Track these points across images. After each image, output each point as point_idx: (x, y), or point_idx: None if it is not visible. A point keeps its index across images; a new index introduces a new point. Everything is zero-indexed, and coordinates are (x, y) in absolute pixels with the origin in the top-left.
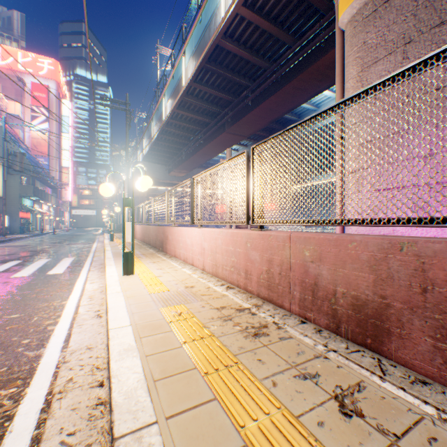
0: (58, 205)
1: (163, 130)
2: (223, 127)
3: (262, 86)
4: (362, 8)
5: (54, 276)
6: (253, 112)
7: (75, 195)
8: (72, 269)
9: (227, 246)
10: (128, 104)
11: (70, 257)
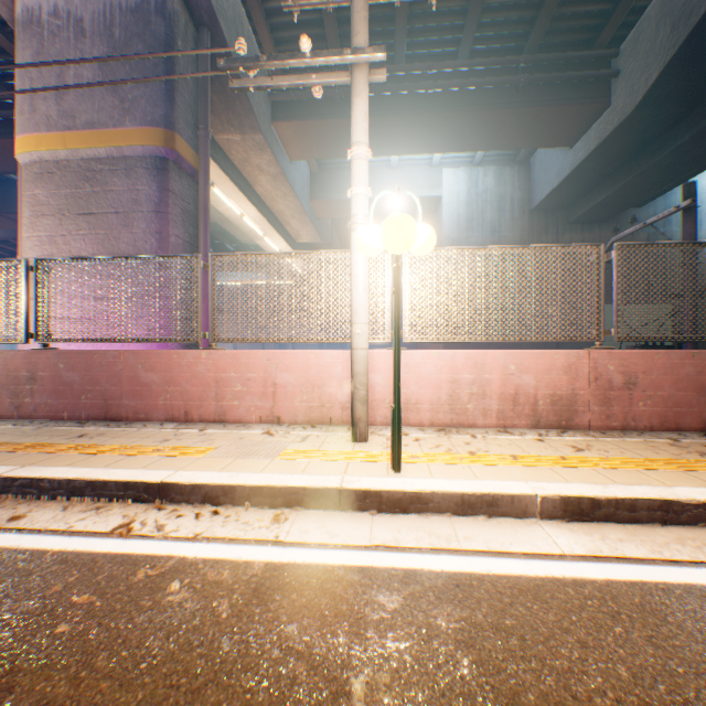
0: None
1: None
2: None
3: None
4: (35, 163)
5: None
6: None
7: None
8: None
9: None
10: None
11: None
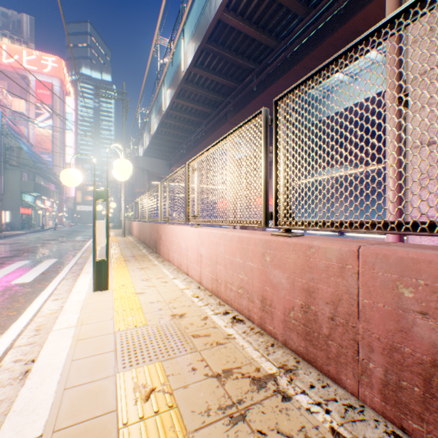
0: (61, 201)
1: (163, 123)
2: (225, 117)
3: (268, 68)
4: None
5: (16, 287)
6: (258, 99)
7: (79, 191)
8: (45, 277)
9: (232, 255)
10: (124, 93)
11: (54, 258)
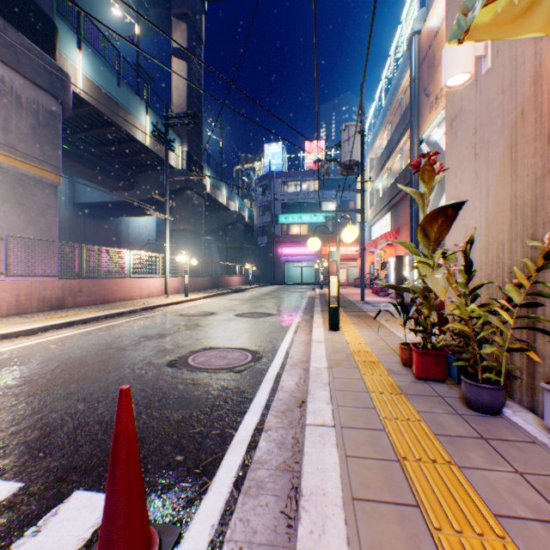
0: None
1: None
2: None
3: None
4: None
5: None
6: None
7: None
8: None
9: None
10: None
11: None
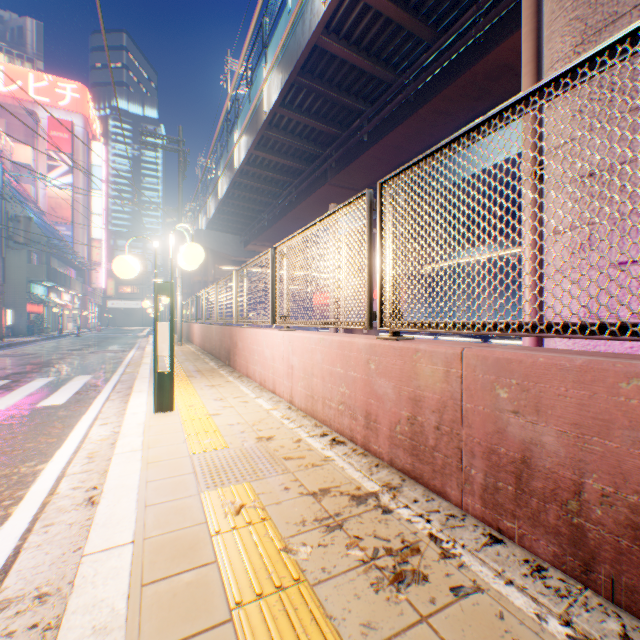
0: (85, 294)
1: (236, 183)
2: (324, 176)
3: (384, 111)
4: None
5: (46, 410)
6: (371, 152)
7: (111, 279)
8: (81, 397)
9: (331, 365)
10: (181, 142)
11: (87, 374)
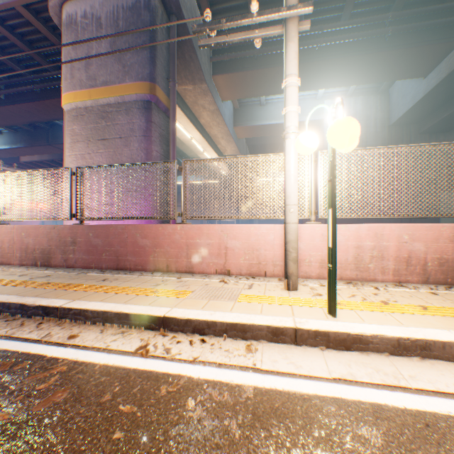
0: None
1: None
2: None
3: (19, 89)
4: (73, 109)
5: None
6: (9, 108)
7: None
8: None
9: None
10: None
11: None
